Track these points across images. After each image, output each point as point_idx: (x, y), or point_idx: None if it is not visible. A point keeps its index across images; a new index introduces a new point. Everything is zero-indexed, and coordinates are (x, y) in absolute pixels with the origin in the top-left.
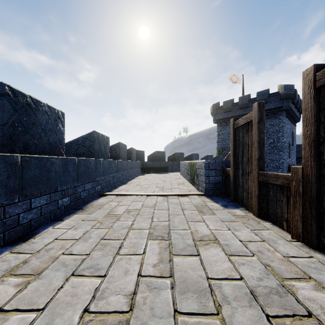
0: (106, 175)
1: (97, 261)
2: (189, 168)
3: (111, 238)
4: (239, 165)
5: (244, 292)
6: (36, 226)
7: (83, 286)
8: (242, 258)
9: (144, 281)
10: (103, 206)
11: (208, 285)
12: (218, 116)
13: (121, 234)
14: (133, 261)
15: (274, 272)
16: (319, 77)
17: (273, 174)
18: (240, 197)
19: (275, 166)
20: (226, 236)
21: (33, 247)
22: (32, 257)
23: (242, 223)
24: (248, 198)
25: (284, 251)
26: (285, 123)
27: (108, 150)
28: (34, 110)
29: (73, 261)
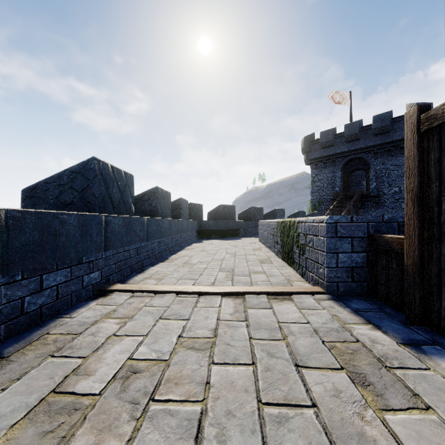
0: (118, 247)
1: None
2: (279, 232)
3: None
4: None
5: None
6: None
7: None
8: None
9: None
10: (77, 337)
11: None
12: (313, 154)
13: None
14: None
15: None
16: None
17: None
18: None
19: None
20: None
21: None
22: None
23: None
24: None
25: None
26: None
27: (131, 198)
28: None
29: None
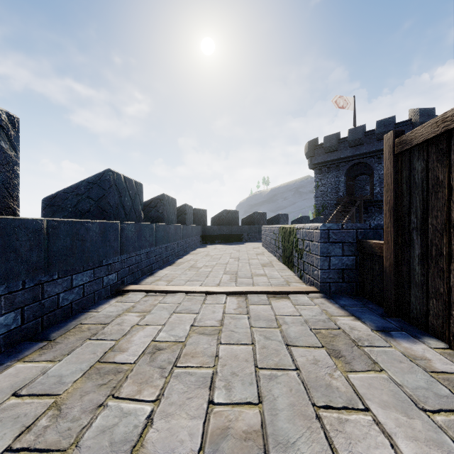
0: (131, 252)
1: None
2: (281, 237)
3: None
4: (413, 236)
5: None
6: None
7: None
8: None
9: None
10: (106, 326)
11: None
12: (317, 158)
13: None
14: None
15: None
16: None
17: None
18: (415, 308)
19: None
20: None
21: None
22: None
23: None
24: (449, 318)
25: None
26: None
27: (141, 205)
28: None
29: None
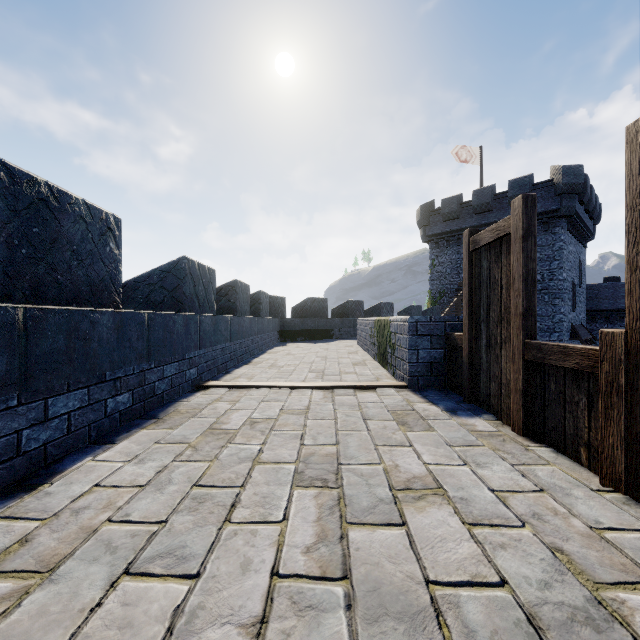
0: (208, 346)
1: (182, 537)
2: (376, 332)
3: (216, 483)
4: (482, 327)
5: (511, 619)
6: (59, 456)
7: (147, 601)
8: (500, 532)
9: (286, 587)
10: (201, 411)
11: (430, 599)
12: (432, 229)
13: (237, 475)
14: (261, 537)
15: (574, 567)
16: None
17: (557, 347)
18: (483, 392)
19: (545, 328)
20: (459, 479)
21: (46, 503)
22: (43, 528)
23: (492, 449)
24: (501, 396)
25: (588, 515)
26: (566, 242)
27: (213, 295)
28: (56, 212)
29: (130, 539)
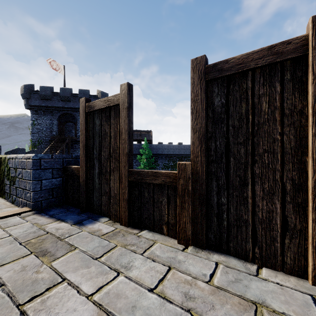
0: None
1: None
2: None
3: None
4: (95, 162)
5: None
6: None
7: None
8: None
9: None
10: None
11: None
12: (33, 101)
13: None
14: None
15: None
16: (209, 70)
17: (151, 172)
18: (96, 203)
19: None
20: (124, 294)
21: None
22: None
23: (122, 246)
24: (110, 204)
25: (195, 271)
26: None
27: None
28: None
29: None
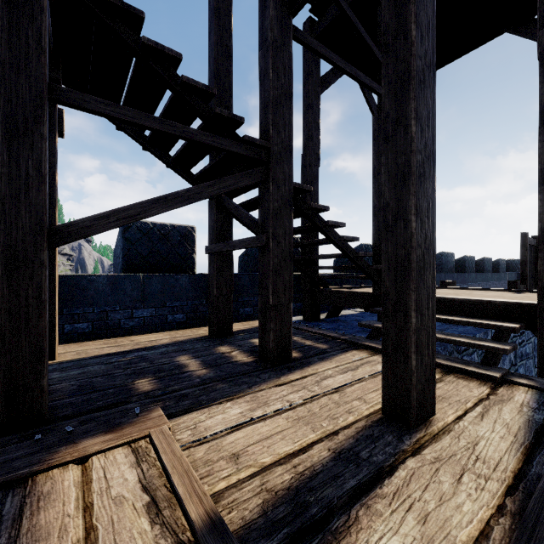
0: (473, 282)
1: None
2: None
3: None
4: None
5: None
6: None
7: None
8: None
9: None
10: None
11: None
12: None
13: None
14: None
15: None
16: None
17: None
18: None
19: None
20: None
21: None
22: None
23: None
24: None
25: None
26: None
27: (474, 265)
28: (447, 256)
29: None
